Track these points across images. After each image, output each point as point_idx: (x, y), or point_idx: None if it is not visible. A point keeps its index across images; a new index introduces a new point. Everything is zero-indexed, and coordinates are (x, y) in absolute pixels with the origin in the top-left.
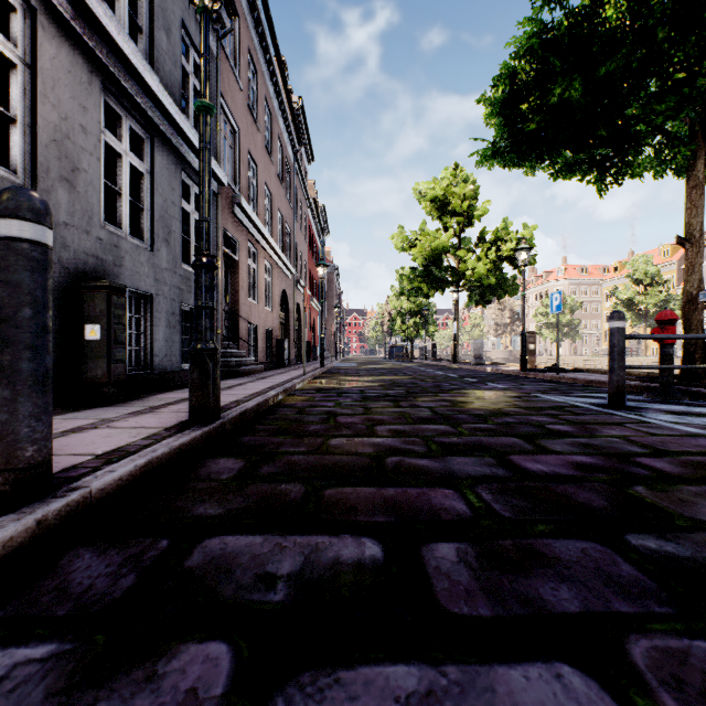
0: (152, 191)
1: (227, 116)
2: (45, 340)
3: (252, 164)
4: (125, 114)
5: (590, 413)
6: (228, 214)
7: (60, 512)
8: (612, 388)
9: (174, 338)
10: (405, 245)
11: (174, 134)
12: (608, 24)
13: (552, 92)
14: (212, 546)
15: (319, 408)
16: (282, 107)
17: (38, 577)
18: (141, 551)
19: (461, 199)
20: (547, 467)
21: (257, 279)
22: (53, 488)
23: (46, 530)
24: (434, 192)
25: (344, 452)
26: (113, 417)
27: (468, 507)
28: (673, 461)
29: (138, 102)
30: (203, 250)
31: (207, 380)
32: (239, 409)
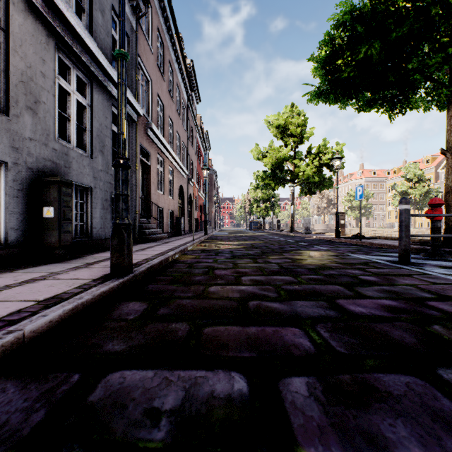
0: (92, 118)
1: (143, 70)
2: None
3: (159, 103)
4: (72, 66)
5: (387, 267)
6: (144, 135)
7: None
8: (401, 250)
9: (107, 216)
10: (259, 156)
11: (107, 80)
12: (397, 5)
13: (359, 51)
14: (113, 380)
15: (202, 264)
16: (180, 66)
17: None
18: (56, 385)
19: (296, 126)
20: (365, 309)
21: (163, 178)
22: None
23: None
24: (278, 122)
25: (219, 297)
26: (59, 271)
27: (311, 344)
28: None
29: (81, 58)
30: (120, 155)
31: (123, 245)
32: (147, 265)
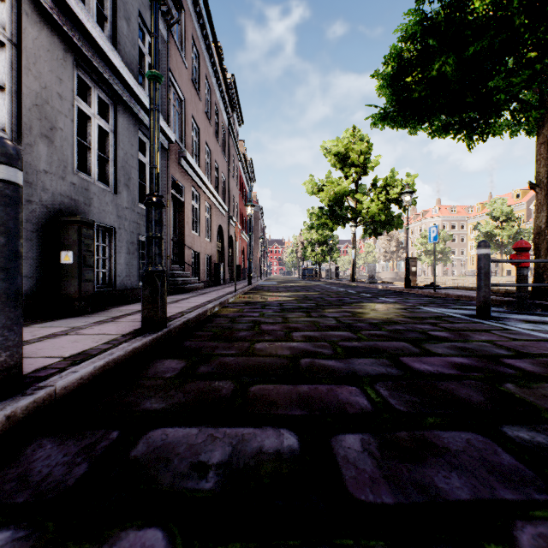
0: (115, 146)
1: (175, 88)
2: (17, 263)
3: (194, 126)
4: (93, 85)
5: (463, 321)
6: (176, 165)
7: (27, 408)
8: (480, 302)
9: (133, 262)
10: (314, 190)
11: (133, 101)
12: (476, 14)
13: (431, 67)
14: (155, 437)
15: (247, 318)
16: (219, 82)
17: (4, 466)
18: (95, 441)
19: (358, 154)
20: (432, 367)
21: (199, 216)
22: (24, 386)
23: (15, 423)
24: (337, 148)
25: (267, 354)
26: (81, 325)
27: (369, 402)
28: (534, 362)
29: (104, 75)
30: (153, 192)
31: (157, 295)
32: (183, 319)
